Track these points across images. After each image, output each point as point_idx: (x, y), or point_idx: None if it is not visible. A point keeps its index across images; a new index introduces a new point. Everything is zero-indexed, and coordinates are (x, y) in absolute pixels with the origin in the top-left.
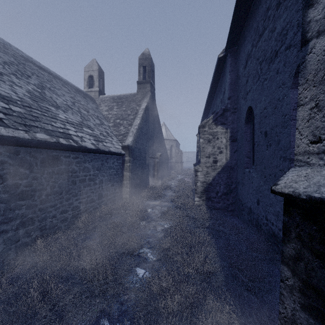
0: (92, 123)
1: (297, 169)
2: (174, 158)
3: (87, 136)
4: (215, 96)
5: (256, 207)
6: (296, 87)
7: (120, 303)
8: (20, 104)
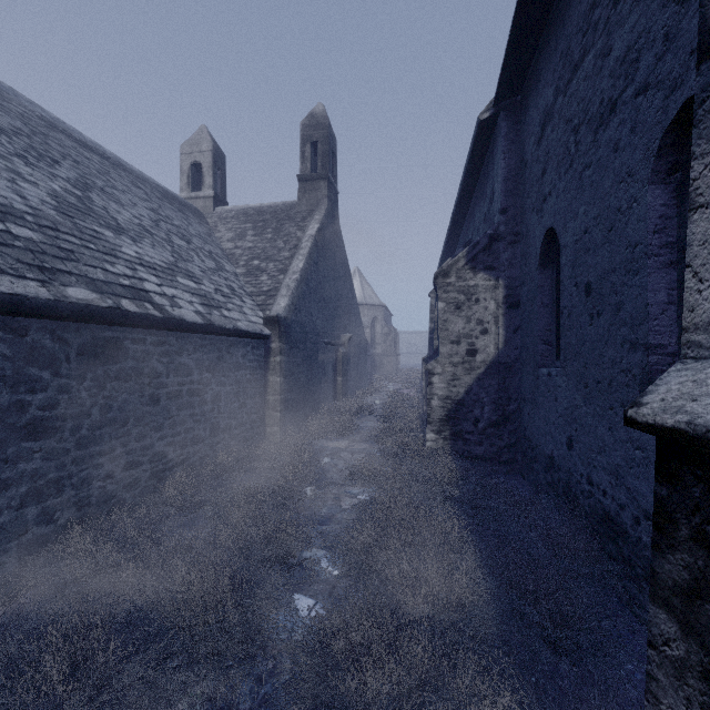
0: (197, 266)
1: (692, 367)
2: (380, 345)
3: (186, 295)
4: (471, 207)
5: (566, 456)
6: (660, 181)
7: (255, 680)
8: (32, 223)
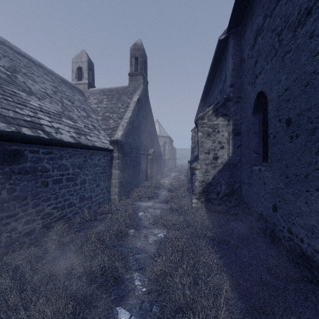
0: (75, 114)
1: None
2: (167, 155)
3: (66, 128)
4: (212, 88)
5: (272, 215)
6: None
7: None
8: None
